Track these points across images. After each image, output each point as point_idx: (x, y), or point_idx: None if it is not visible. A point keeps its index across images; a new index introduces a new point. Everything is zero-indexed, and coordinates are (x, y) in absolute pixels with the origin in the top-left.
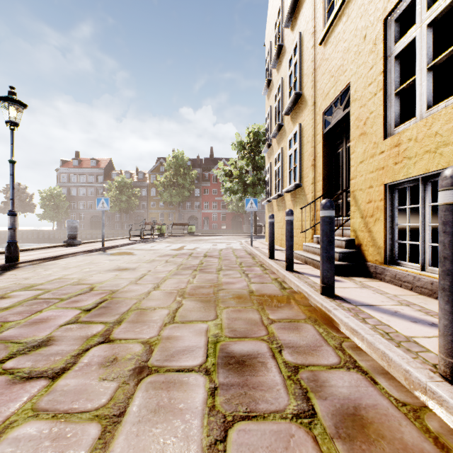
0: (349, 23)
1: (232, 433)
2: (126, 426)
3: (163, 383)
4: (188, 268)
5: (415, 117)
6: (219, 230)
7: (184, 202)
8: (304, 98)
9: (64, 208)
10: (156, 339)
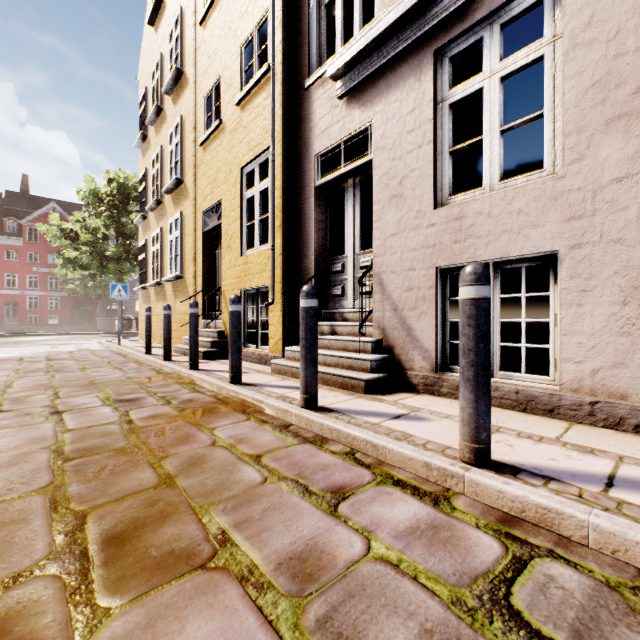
0: (221, 149)
1: (131, 411)
2: (70, 420)
3: (80, 411)
4: (36, 371)
5: (255, 248)
6: (44, 326)
7: None
8: (186, 188)
9: None
10: (54, 404)
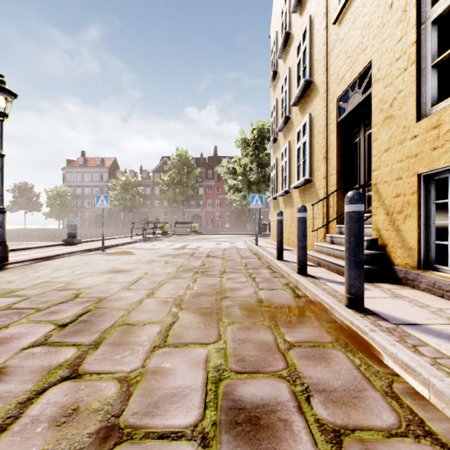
0: None
1: None
2: None
3: None
4: (189, 270)
5: None
6: (222, 228)
7: (188, 200)
8: (315, 86)
9: (70, 207)
10: (138, 373)
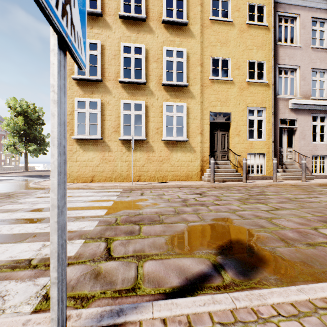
0: (231, 91)
1: None
2: None
3: None
4: (261, 194)
5: (254, 139)
6: None
7: None
8: (191, 92)
9: None
10: None
